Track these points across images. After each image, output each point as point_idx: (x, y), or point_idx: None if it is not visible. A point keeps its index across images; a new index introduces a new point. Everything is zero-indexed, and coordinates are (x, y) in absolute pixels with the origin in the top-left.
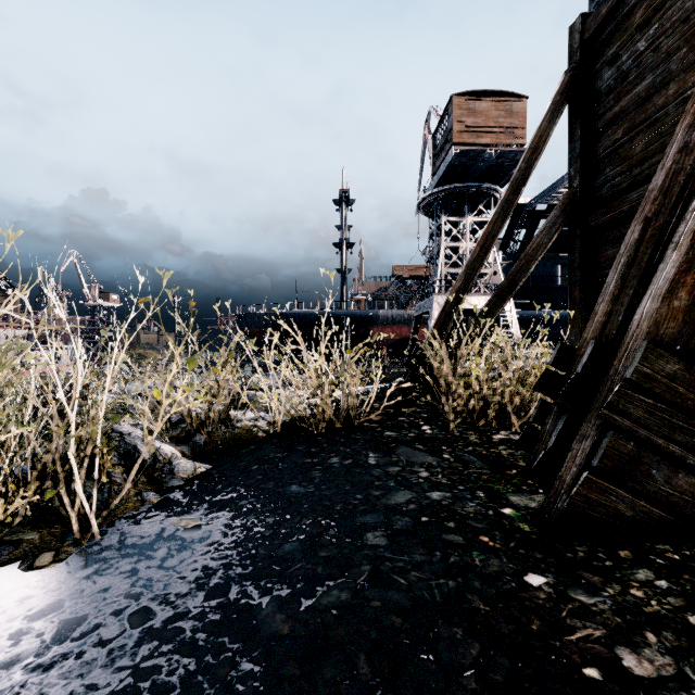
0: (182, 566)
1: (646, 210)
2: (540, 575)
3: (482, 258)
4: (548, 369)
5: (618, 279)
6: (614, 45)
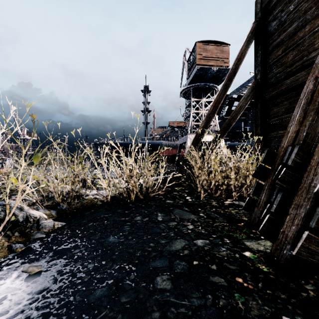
0: (10, 317)
1: (316, 73)
2: (291, 318)
3: (214, 112)
4: (261, 164)
5: (302, 112)
6: (277, 8)
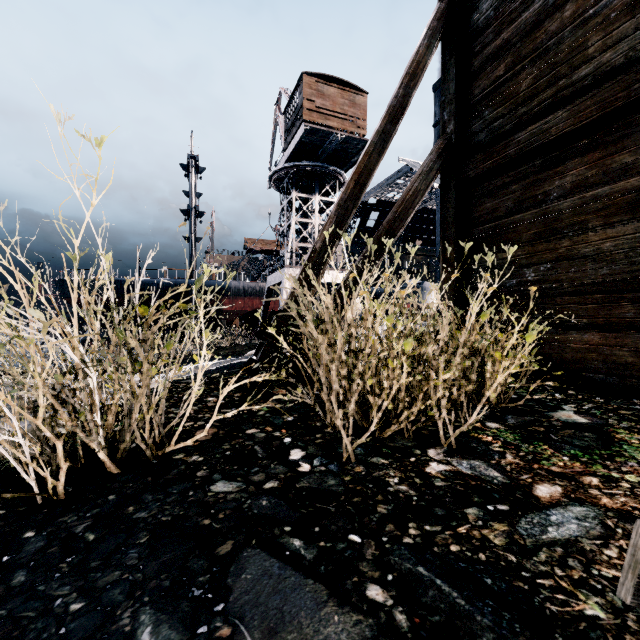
0: None
1: None
2: None
3: (357, 197)
4: None
5: None
6: None
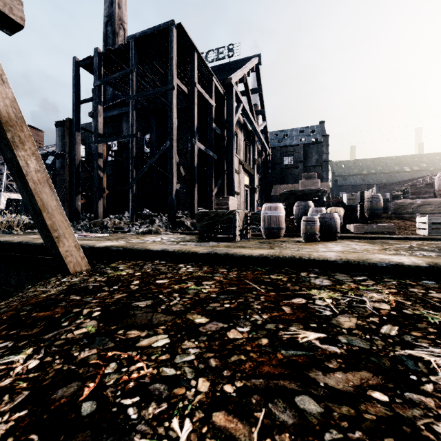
0: None
1: None
2: None
3: None
4: None
5: None
6: (59, 176)
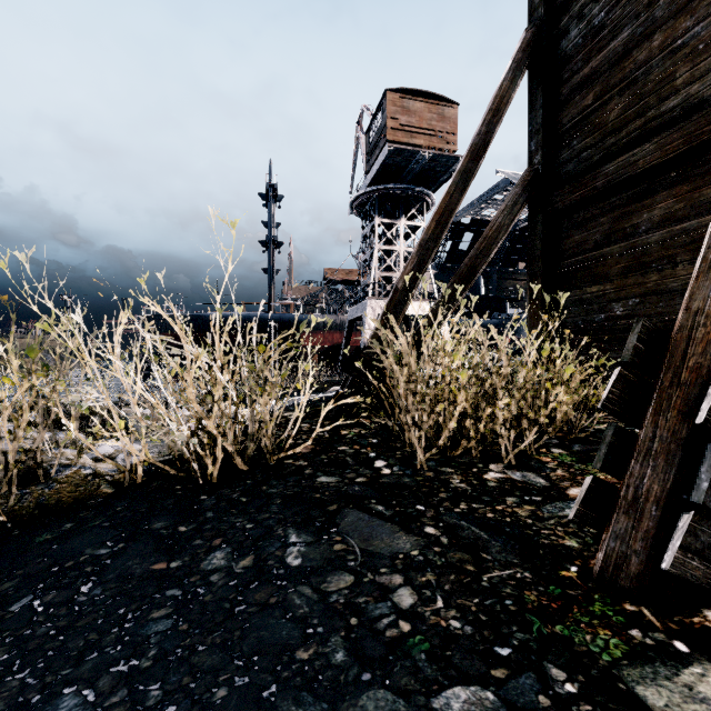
0: None
1: None
2: None
3: (438, 237)
4: (625, 369)
5: None
6: None
